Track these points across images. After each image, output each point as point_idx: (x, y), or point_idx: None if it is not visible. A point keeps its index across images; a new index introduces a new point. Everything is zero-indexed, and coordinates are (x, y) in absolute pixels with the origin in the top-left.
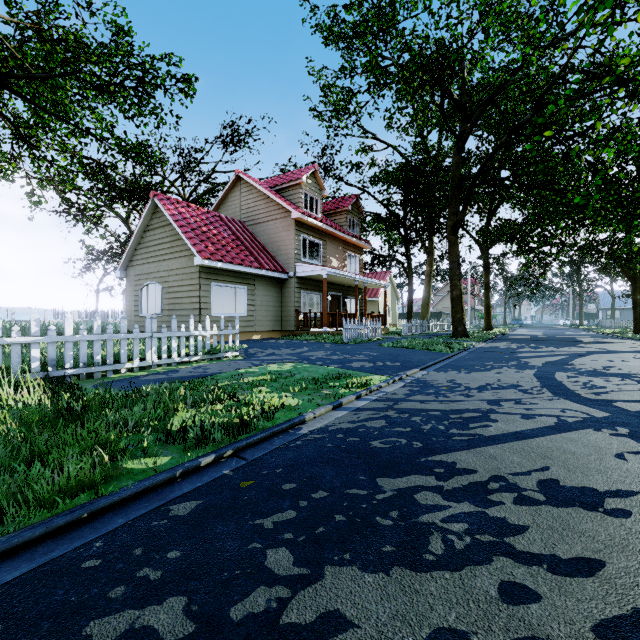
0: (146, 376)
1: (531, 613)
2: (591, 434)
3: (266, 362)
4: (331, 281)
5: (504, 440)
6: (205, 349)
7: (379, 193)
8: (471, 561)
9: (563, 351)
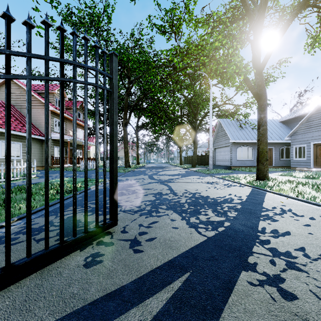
0: (1, 186)
1: (138, 195)
2: (154, 183)
3: (55, 178)
4: (70, 142)
5: (138, 186)
6: (22, 174)
7: (93, 103)
8: (132, 194)
9: (158, 170)
